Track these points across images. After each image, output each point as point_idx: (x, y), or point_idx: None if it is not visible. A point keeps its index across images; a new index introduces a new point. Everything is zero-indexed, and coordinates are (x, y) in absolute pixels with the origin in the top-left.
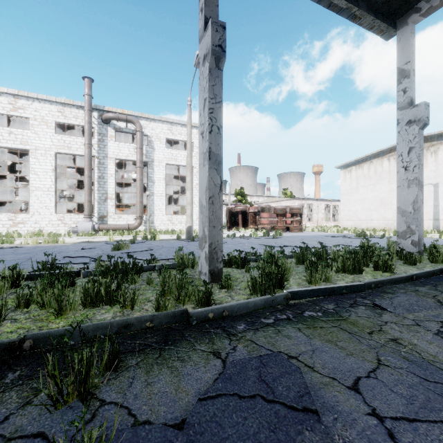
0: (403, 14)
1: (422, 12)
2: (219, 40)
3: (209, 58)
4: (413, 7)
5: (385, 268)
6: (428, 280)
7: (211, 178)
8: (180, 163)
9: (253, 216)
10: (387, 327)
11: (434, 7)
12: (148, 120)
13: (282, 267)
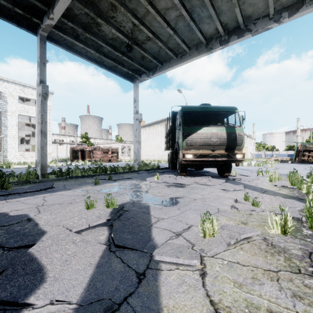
0: (135, 78)
1: (139, 81)
2: (45, 91)
3: (41, 97)
4: (137, 77)
5: (115, 171)
6: (122, 174)
7: (42, 140)
8: (31, 115)
9: (89, 153)
10: (87, 180)
11: (142, 80)
12: (1, 80)
13: (75, 172)
